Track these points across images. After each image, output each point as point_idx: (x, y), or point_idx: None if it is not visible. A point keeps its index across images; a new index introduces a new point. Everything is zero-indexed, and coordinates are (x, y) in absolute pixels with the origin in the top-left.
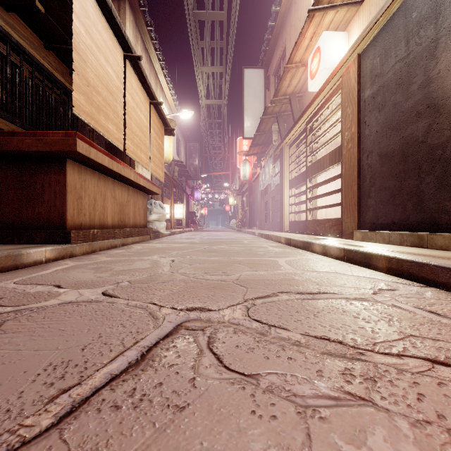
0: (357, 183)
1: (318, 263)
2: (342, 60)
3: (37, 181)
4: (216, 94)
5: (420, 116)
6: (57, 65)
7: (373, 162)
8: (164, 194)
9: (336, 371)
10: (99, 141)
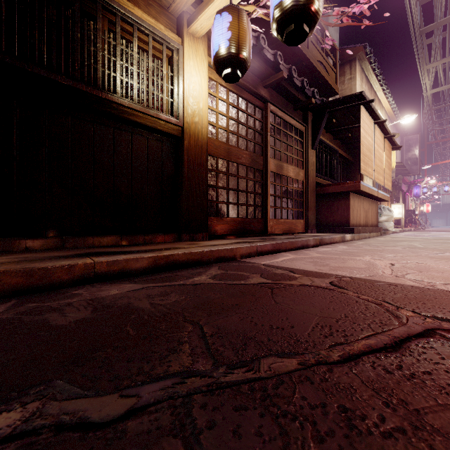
0: None
1: None
2: None
3: (335, 204)
4: (447, 77)
5: None
6: (329, 137)
7: None
8: None
9: None
10: None
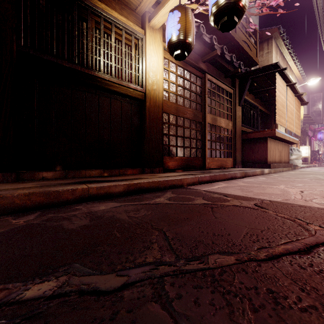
0: None
1: None
2: None
3: (256, 146)
4: None
5: None
6: (251, 97)
7: None
8: None
9: None
10: None
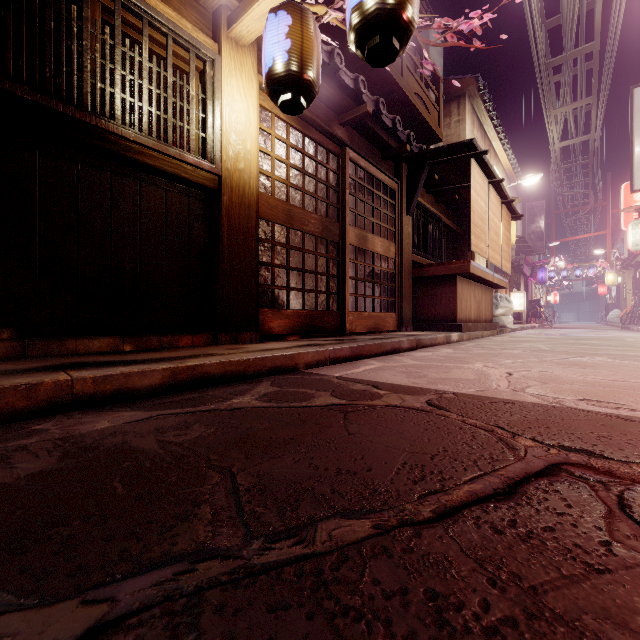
0: None
1: None
2: None
3: (438, 292)
4: (579, 126)
5: None
6: (430, 200)
7: None
8: None
9: None
10: None
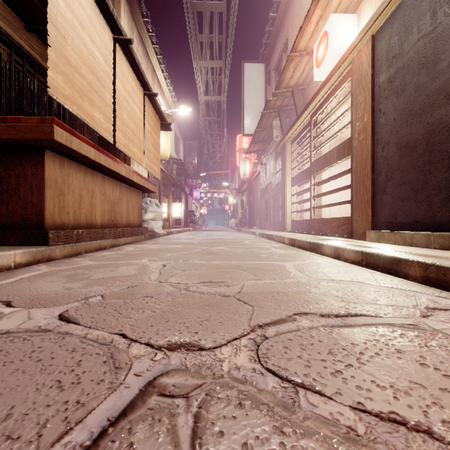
0: (371, 178)
1: (332, 269)
2: (352, 44)
3: (12, 174)
4: (215, 90)
5: None
6: (41, 50)
7: (390, 154)
8: (162, 193)
9: None
10: (92, 136)
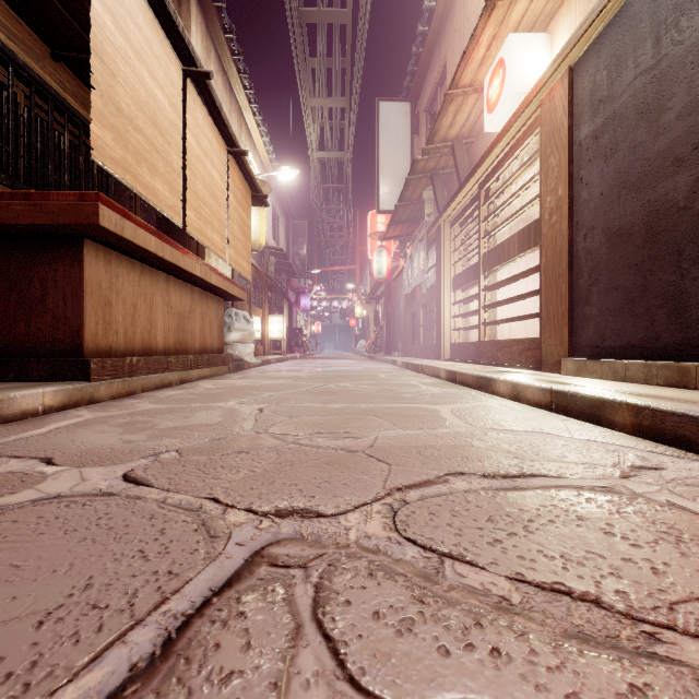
0: (567, 280)
1: (507, 415)
2: (541, 79)
3: (35, 276)
4: (335, 142)
5: (680, 165)
6: (74, 87)
7: (596, 245)
8: (253, 301)
9: (613, 697)
10: (147, 215)
